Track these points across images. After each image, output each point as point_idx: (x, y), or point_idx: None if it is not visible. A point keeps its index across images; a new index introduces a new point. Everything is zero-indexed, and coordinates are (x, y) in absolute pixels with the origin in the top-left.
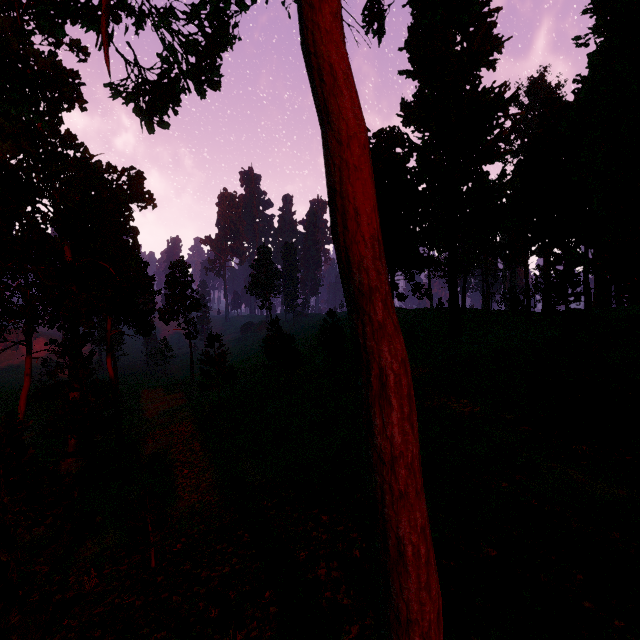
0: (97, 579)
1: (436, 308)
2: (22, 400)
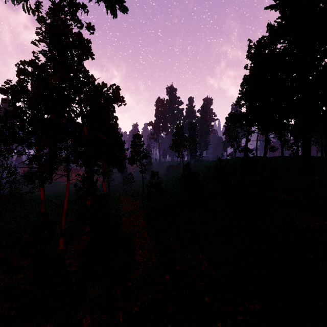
0: (90, 321)
1: (289, 156)
2: (65, 203)
